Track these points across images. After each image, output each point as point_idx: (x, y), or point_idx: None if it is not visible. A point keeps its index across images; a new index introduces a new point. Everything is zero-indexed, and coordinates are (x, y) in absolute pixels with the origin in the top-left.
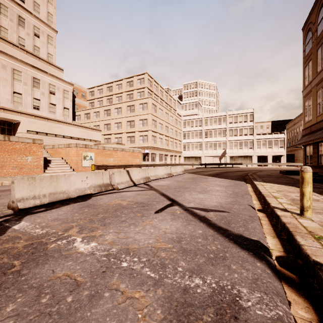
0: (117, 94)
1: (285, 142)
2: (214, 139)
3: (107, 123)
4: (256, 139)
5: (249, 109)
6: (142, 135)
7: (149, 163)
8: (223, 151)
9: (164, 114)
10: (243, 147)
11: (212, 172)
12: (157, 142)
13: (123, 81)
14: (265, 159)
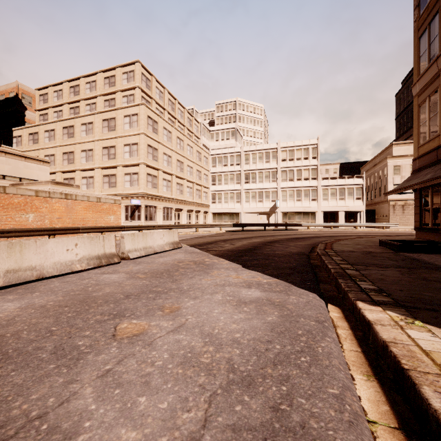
0: (87, 99)
1: (364, 190)
2: (259, 185)
3: (68, 152)
4: (321, 186)
5: (311, 140)
6: (128, 173)
7: (140, 223)
8: (273, 205)
9: (175, 140)
10: (302, 198)
11: (244, 243)
12: (158, 187)
13: (98, 76)
14: (335, 216)
